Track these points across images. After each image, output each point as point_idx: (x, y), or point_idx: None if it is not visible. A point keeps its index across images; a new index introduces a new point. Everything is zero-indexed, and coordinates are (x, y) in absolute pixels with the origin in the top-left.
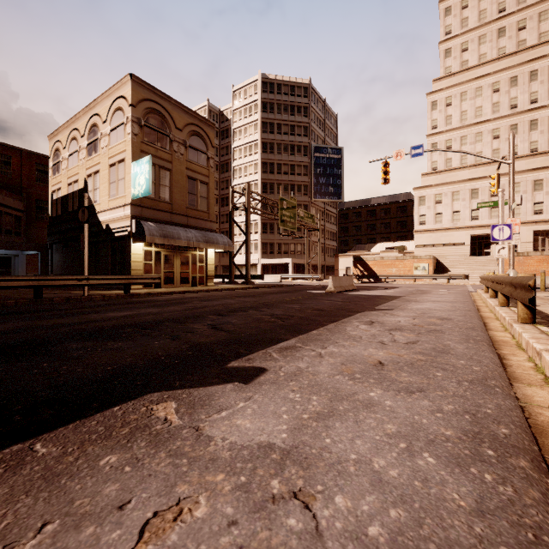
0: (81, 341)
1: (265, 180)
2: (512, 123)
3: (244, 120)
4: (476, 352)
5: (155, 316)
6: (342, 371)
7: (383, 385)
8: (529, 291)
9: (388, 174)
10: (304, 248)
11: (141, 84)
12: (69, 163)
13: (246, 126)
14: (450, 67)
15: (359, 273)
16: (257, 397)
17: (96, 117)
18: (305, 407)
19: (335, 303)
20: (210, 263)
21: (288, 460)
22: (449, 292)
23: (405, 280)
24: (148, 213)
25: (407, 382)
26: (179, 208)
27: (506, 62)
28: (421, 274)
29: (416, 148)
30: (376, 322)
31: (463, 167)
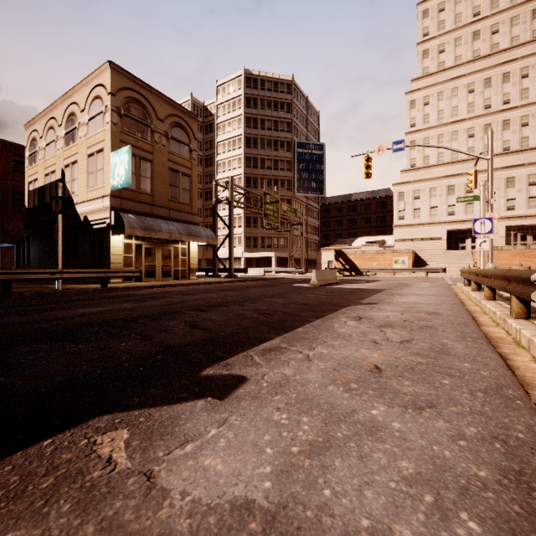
0: (35, 344)
1: (249, 175)
2: (486, 123)
3: (228, 115)
4: (478, 352)
5: (129, 312)
6: (335, 380)
7: (386, 398)
8: (530, 285)
9: (370, 168)
10: (287, 242)
11: (121, 72)
12: (46, 153)
13: (230, 121)
14: (428, 67)
15: (341, 266)
16: (234, 420)
17: (74, 106)
18: (294, 434)
19: (320, 297)
20: (193, 257)
21: (273, 533)
22: (430, 285)
23: (385, 273)
24: (128, 204)
25: (413, 393)
26: (161, 201)
27: (480, 64)
28: (401, 268)
29: (398, 143)
30: (364, 317)
31: (440, 164)
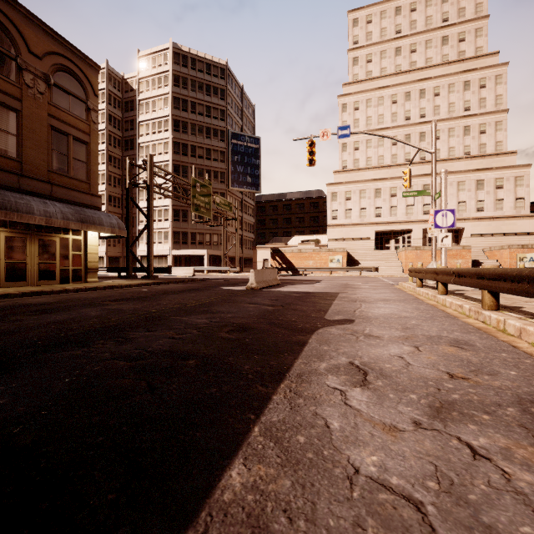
0: None
1: (177, 162)
2: (407, 133)
3: (153, 92)
4: None
5: None
6: None
7: None
8: None
9: (314, 155)
10: (220, 239)
11: None
12: None
13: (155, 99)
14: (358, 74)
15: (278, 265)
16: None
17: None
18: None
19: (264, 309)
20: (92, 252)
21: None
22: (377, 286)
23: (321, 272)
24: None
25: None
26: (36, 171)
27: (402, 78)
28: (337, 267)
29: (343, 129)
30: (366, 368)
31: (369, 168)
